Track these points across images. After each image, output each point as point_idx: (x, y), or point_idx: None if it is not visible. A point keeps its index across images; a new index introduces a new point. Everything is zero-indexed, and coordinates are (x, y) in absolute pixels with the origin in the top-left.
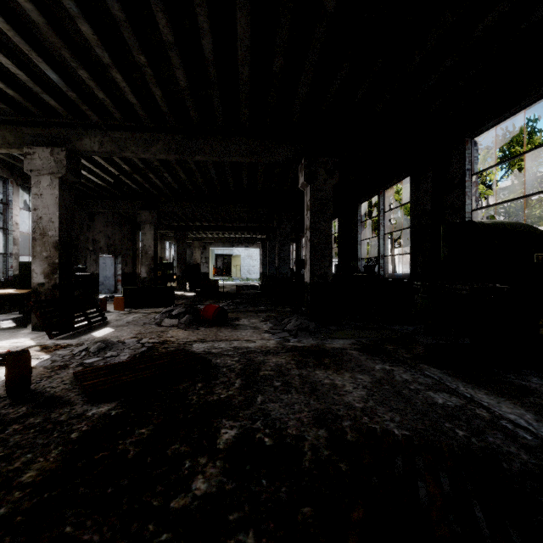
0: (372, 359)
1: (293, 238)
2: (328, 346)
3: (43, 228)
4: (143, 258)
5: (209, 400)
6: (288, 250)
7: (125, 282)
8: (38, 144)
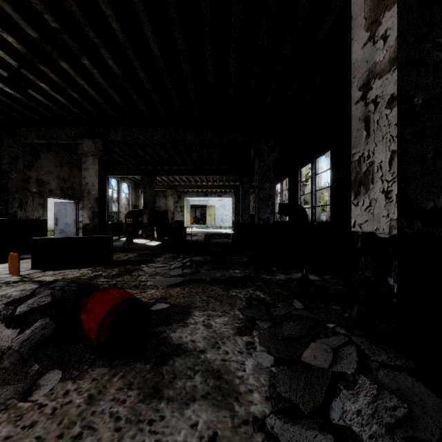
0: None
1: None
2: None
3: None
4: (85, 199)
5: None
6: (270, 188)
7: None
8: None
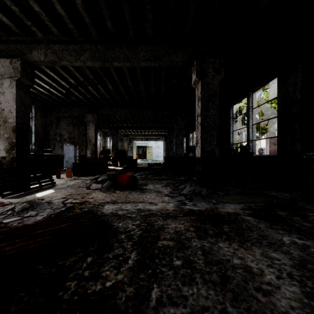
0: (273, 228)
1: (184, 134)
2: (222, 211)
3: (5, 117)
4: (88, 144)
5: (89, 291)
6: (182, 139)
7: (81, 160)
8: (2, 57)
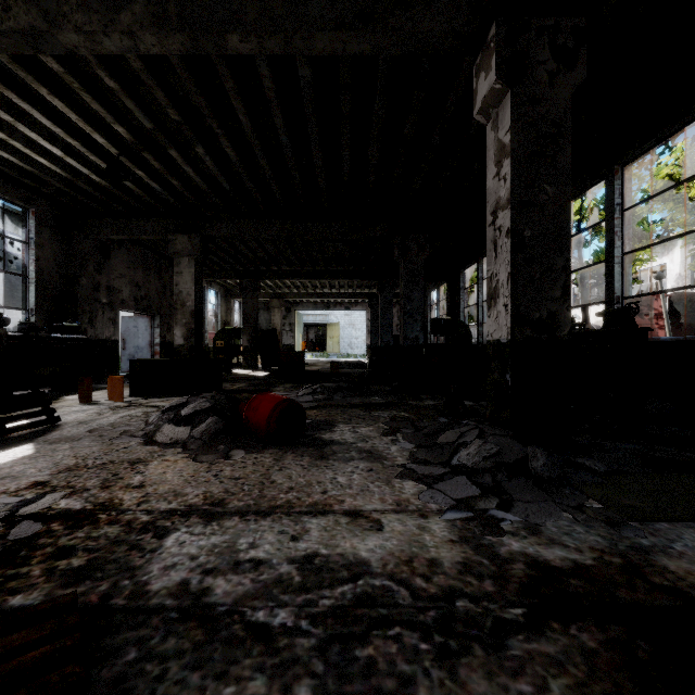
0: None
1: None
2: (685, 575)
3: None
4: (178, 313)
5: None
6: (420, 299)
7: (166, 355)
8: None
